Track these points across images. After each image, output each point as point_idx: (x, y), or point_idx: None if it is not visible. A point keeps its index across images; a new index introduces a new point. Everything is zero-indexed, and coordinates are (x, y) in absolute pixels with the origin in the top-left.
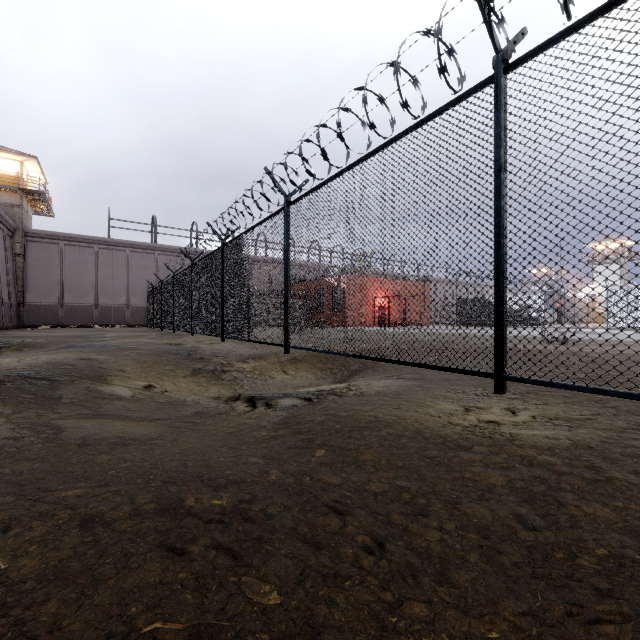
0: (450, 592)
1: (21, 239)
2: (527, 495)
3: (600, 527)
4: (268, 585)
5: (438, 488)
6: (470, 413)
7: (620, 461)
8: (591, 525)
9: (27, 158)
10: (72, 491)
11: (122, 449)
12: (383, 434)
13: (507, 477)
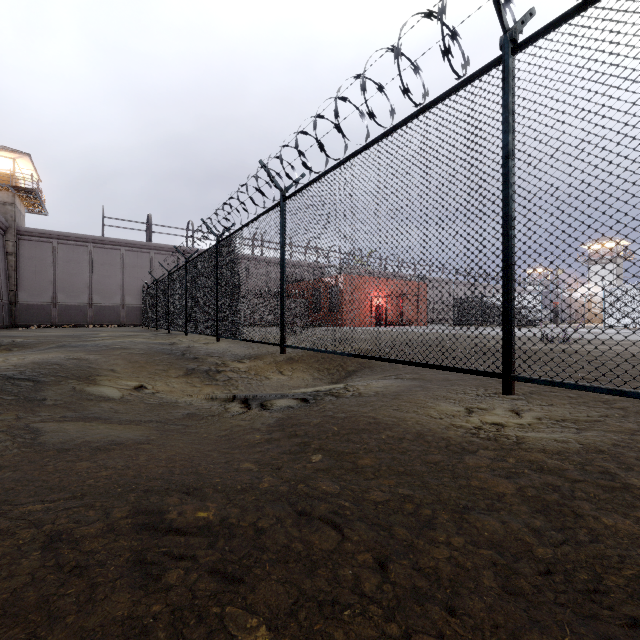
0: (464, 623)
1: (13, 237)
2: (540, 505)
3: (623, 542)
4: (255, 618)
5: (443, 497)
6: (473, 414)
7: (636, 466)
8: (613, 539)
9: (19, 155)
10: (40, 505)
11: (104, 455)
12: (383, 437)
13: (517, 484)
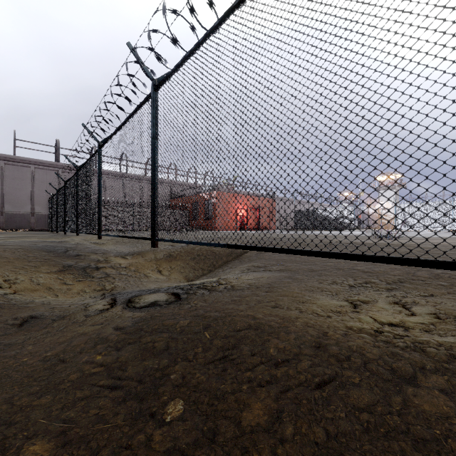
0: None
1: None
2: None
3: None
4: None
5: None
6: (359, 309)
7: None
8: None
9: None
10: None
11: None
12: (271, 354)
13: None
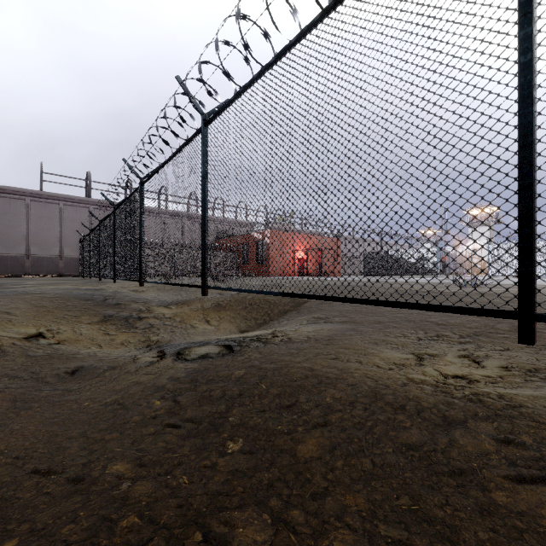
0: None
1: None
2: None
3: None
4: None
5: (468, 543)
6: (425, 363)
7: None
8: None
9: None
10: None
11: None
12: (327, 401)
13: None
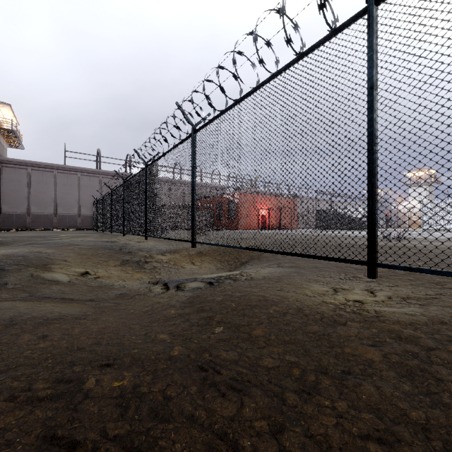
0: None
1: None
2: (405, 370)
3: None
4: None
5: (323, 363)
6: (338, 293)
7: None
8: None
9: (2, 105)
10: None
11: (45, 329)
12: (271, 312)
13: (382, 351)
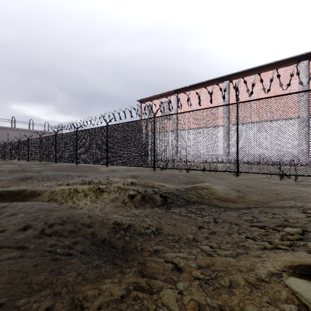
0: None
1: None
2: None
3: None
4: None
5: None
6: None
7: None
8: None
9: None
10: None
11: None
12: None
13: None
